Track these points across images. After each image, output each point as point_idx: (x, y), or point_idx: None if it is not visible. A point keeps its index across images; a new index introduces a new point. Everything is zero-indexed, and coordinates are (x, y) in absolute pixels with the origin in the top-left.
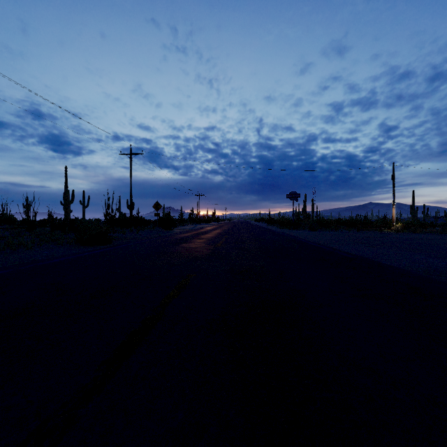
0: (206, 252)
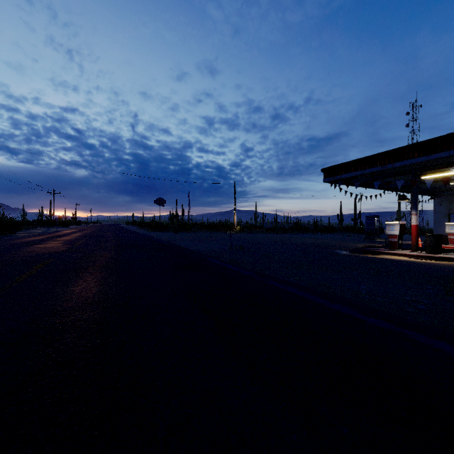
0: (63, 249)
